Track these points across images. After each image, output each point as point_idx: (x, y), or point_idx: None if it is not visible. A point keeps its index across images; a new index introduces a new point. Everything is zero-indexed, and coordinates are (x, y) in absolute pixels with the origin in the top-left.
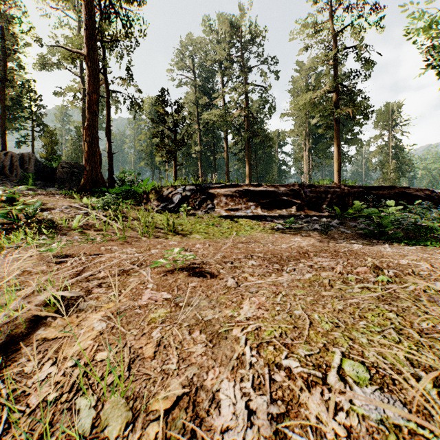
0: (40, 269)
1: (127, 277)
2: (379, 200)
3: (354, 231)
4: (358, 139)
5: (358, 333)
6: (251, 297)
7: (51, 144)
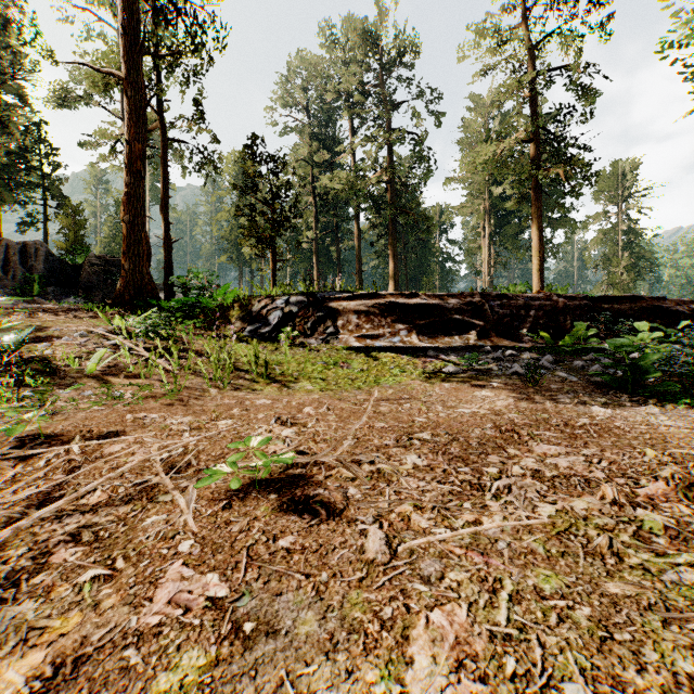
0: None
1: (146, 507)
2: (615, 319)
3: (582, 377)
4: (569, 218)
5: None
6: (431, 606)
7: (75, 227)
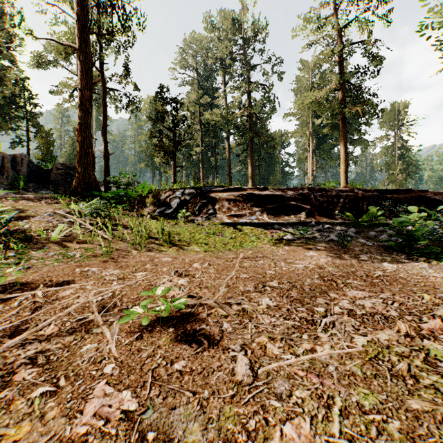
0: None
1: (84, 337)
2: (395, 204)
3: (375, 242)
4: (364, 139)
5: None
6: (284, 420)
7: (47, 145)
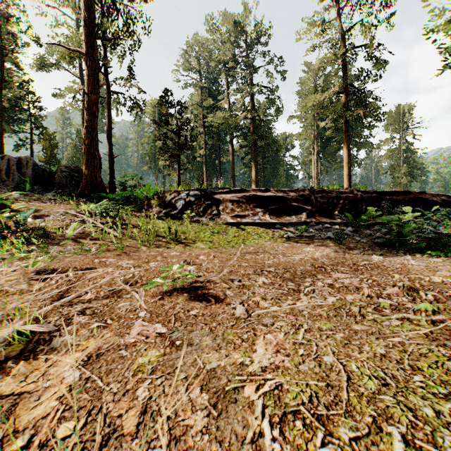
0: (20, 288)
1: (117, 300)
2: (394, 206)
3: (370, 240)
4: (368, 142)
5: (417, 397)
6: (266, 333)
7: (51, 148)
